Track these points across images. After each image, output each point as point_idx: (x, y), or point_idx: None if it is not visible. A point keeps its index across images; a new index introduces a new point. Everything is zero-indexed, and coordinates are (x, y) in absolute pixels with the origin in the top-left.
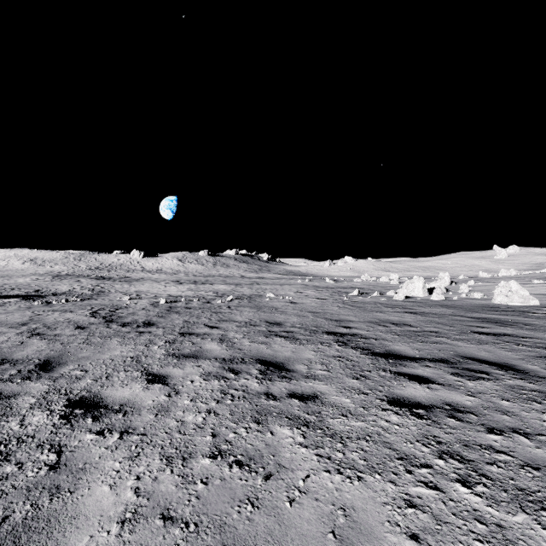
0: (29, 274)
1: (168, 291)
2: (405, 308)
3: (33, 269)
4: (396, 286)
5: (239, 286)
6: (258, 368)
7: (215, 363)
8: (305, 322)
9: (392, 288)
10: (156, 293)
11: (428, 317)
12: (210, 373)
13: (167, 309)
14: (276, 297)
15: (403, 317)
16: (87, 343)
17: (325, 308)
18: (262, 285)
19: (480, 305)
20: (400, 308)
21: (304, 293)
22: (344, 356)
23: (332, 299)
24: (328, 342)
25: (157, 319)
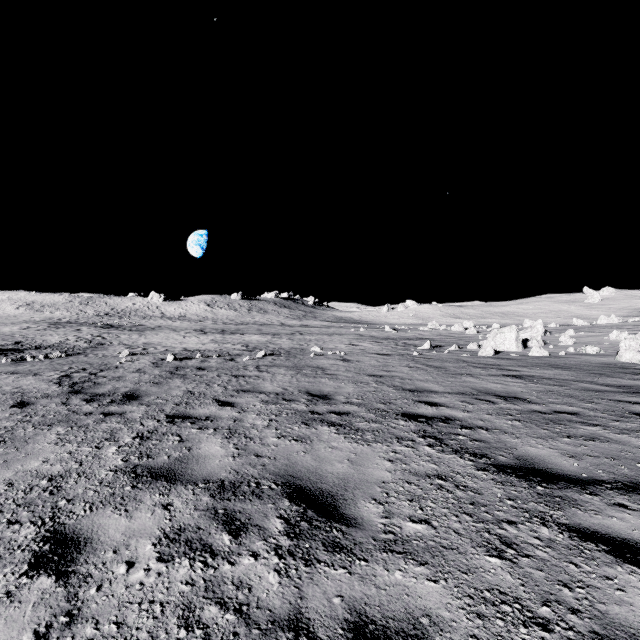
0: (21, 321)
1: (185, 343)
2: (502, 369)
3: (29, 315)
4: (474, 336)
5: (277, 336)
6: (283, 515)
7: (201, 497)
8: (366, 393)
9: (470, 340)
10: (169, 346)
11: (545, 385)
12: (181, 531)
13: (171, 370)
14: (323, 352)
15: (507, 385)
16: (2, 439)
17: (391, 369)
18: (306, 335)
19: (604, 365)
20: (495, 369)
21: (359, 345)
22: (446, 473)
23: (397, 354)
24: (410, 437)
25: (147, 388)
